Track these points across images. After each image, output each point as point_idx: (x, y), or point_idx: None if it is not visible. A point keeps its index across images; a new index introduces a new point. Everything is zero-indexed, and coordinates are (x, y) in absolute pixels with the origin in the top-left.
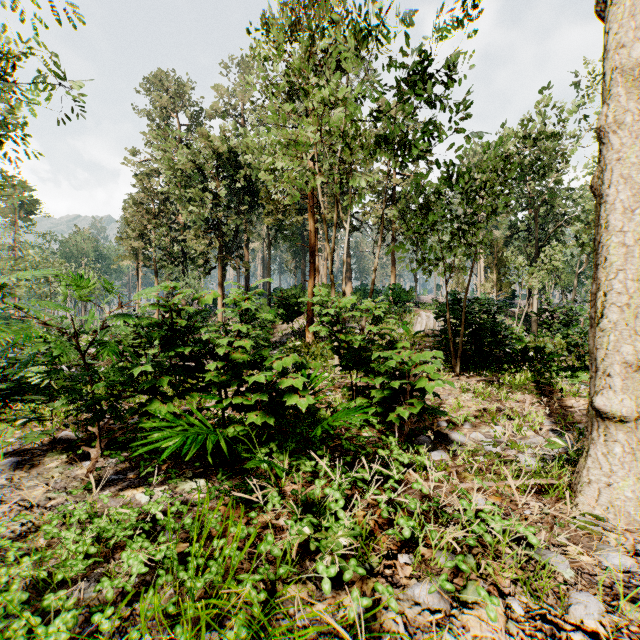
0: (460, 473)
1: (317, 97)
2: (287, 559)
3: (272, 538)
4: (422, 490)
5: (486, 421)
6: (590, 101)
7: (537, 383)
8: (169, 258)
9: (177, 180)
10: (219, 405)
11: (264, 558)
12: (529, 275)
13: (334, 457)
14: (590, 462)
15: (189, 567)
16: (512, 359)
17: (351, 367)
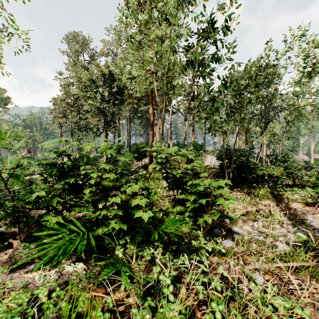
0: (242, 256)
1: (154, 33)
2: None
3: None
4: (223, 274)
5: (251, 218)
6: (292, 49)
7: (272, 194)
8: (79, 128)
9: (82, 87)
10: (92, 215)
11: None
12: (262, 137)
13: (165, 244)
14: None
15: None
16: (257, 180)
17: (174, 188)
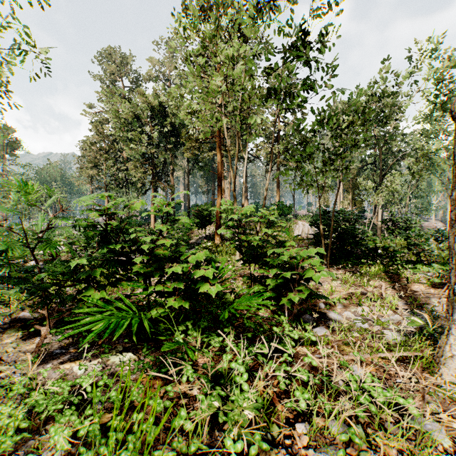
0: (339, 346)
1: (224, 53)
2: (198, 429)
3: (185, 413)
4: (312, 363)
5: (354, 302)
6: (419, 70)
7: (387, 273)
8: (116, 183)
9: (121, 126)
10: (144, 292)
11: (178, 428)
12: (376, 195)
13: (237, 333)
14: (452, 339)
15: (109, 442)
16: (367, 255)
17: (250, 261)
